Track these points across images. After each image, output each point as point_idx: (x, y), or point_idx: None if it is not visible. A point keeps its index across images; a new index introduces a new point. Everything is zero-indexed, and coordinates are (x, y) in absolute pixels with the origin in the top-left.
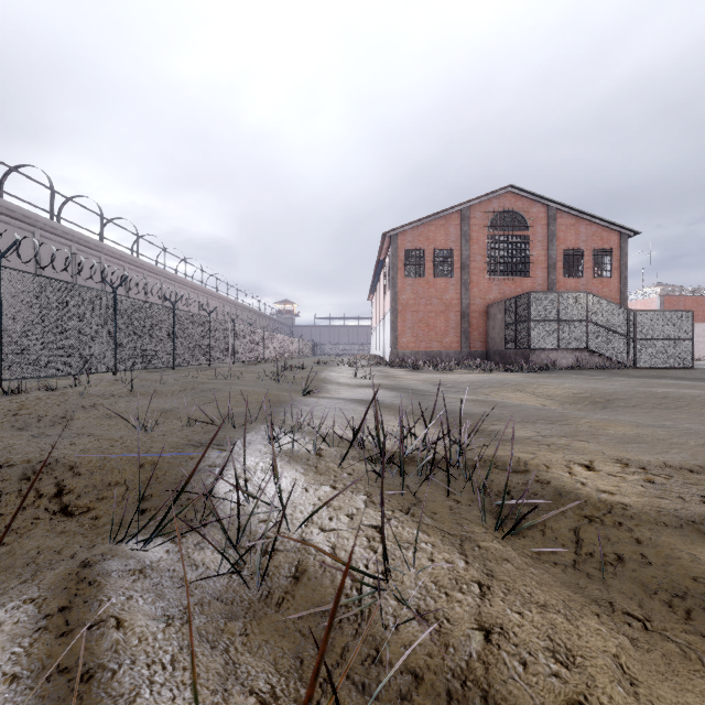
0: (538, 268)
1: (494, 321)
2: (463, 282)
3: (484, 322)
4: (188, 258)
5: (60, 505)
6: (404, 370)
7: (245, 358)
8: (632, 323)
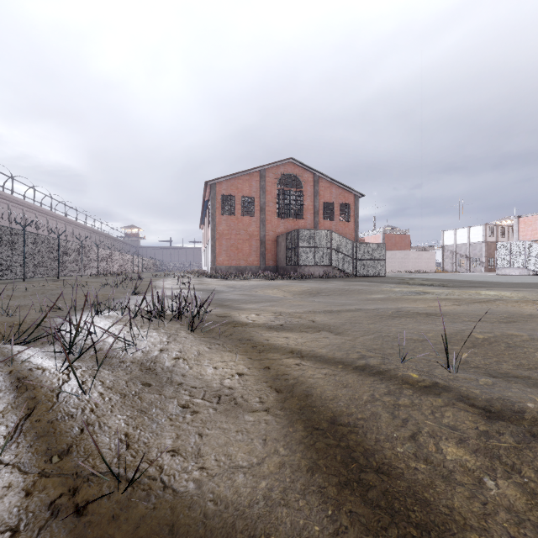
0: (308, 213)
1: (280, 246)
2: (261, 220)
3: (275, 247)
4: (37, 186)
5: None
6: (217, 279)
7: (92, 272)
8: (355, 250)
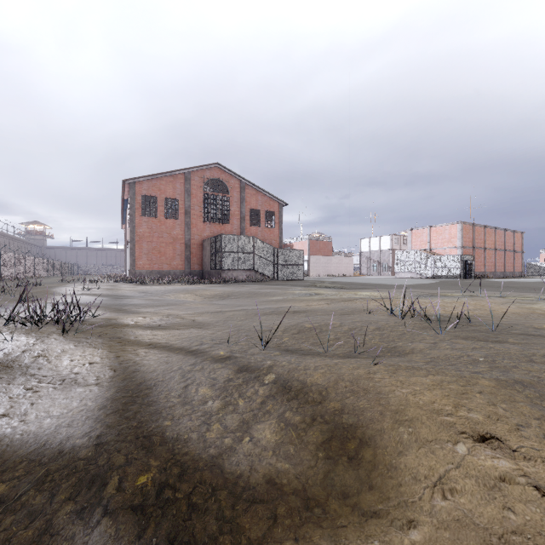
0: (234, 218)
1: (206, 251)
2: (186, 223)
3: (200, 251)
4: None
5: None
6: (134, 284)
7: None
8: (277, 255)
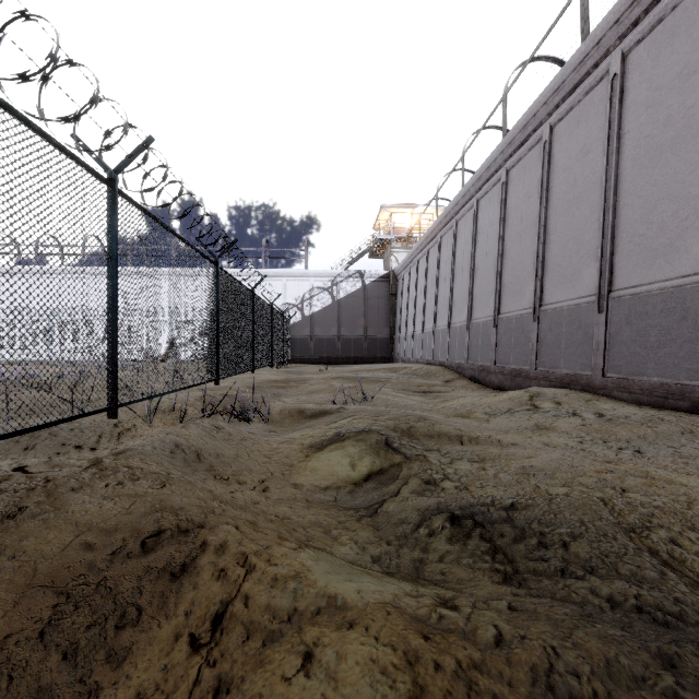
0: None
1: None
2: None
3: None
4: None
5: None
6: None
7: None
8: None
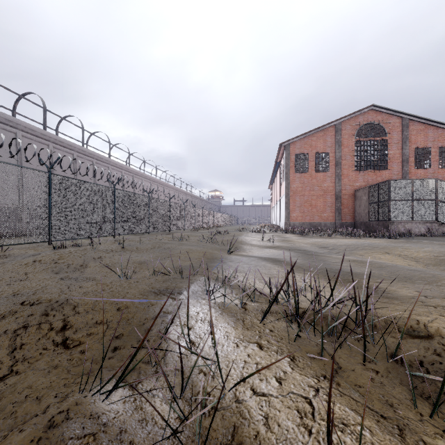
0: (394, 162)
1: (360, 201)
2: (336, 174)
3: (352, 202)
4: (158, 166)
5: (62, 337)
6: (295, 235)
7: (191, 226)
8: None
